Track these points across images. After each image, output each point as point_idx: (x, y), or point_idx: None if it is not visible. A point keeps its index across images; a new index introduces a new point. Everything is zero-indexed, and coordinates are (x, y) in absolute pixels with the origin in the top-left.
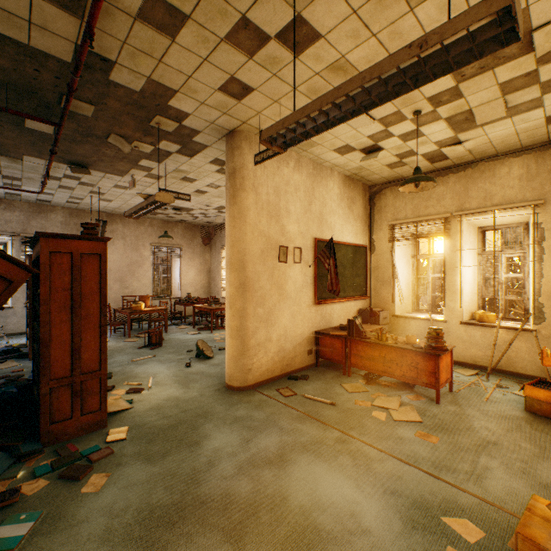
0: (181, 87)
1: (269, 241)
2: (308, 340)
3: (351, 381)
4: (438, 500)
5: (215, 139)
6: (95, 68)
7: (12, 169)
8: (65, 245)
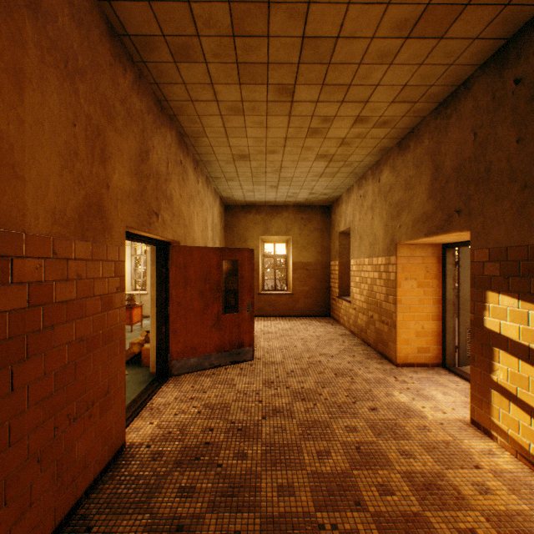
0: None
1: None
2: None
3: None
4: None
5: None
6: None
7: None
8: None
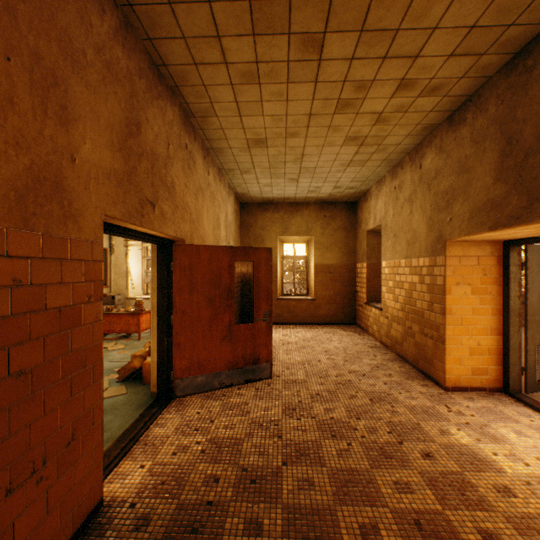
0: None
1: None
2: None
3: None
4: (117, 366)
5: None
6: None
7: None
8: None
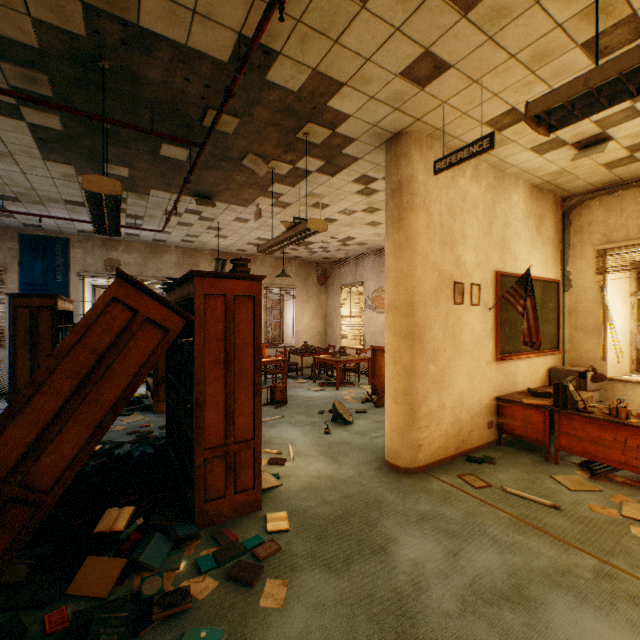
0: (350, 77)
1: (442, 276)
2: (487, 409)
3: (564, 472)
4: None
5: (370, 149)
6: (253, 66)
7: (137, 206)
8: (218, 286)
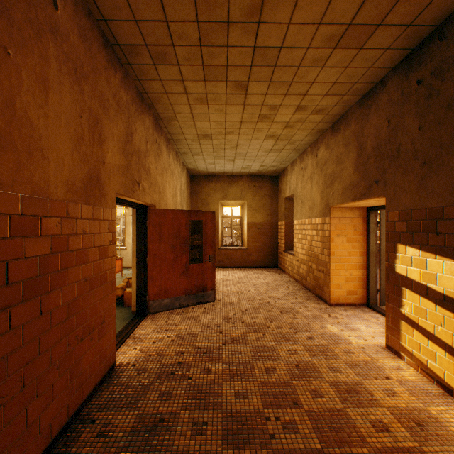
0: None
1: None
2: None
3: None
4: None
5: None
6: None
7: None
8: None
